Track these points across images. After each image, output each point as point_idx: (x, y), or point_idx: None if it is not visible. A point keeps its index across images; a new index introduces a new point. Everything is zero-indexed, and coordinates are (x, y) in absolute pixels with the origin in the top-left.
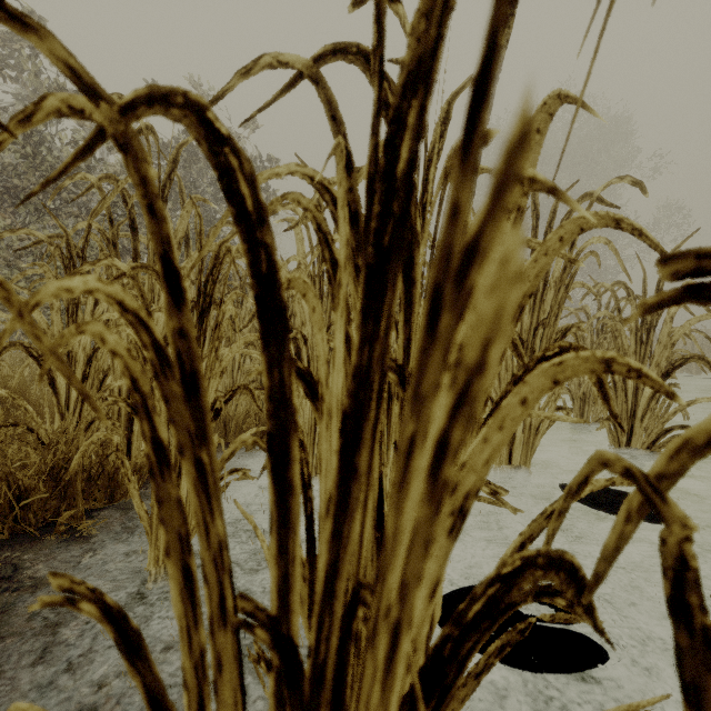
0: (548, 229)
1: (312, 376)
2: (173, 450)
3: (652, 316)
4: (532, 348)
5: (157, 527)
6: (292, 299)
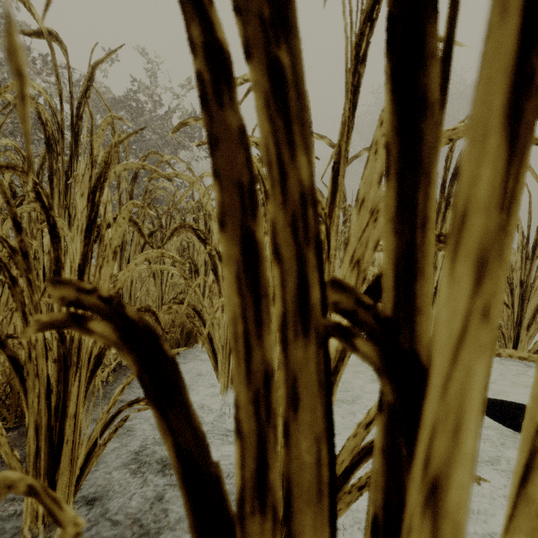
0: (449, 153)
1: (157, 344)
2: (54, 386)
3: (537, 235)
4: (434, 264)
5: (34, 477)
6: (209, 218)
